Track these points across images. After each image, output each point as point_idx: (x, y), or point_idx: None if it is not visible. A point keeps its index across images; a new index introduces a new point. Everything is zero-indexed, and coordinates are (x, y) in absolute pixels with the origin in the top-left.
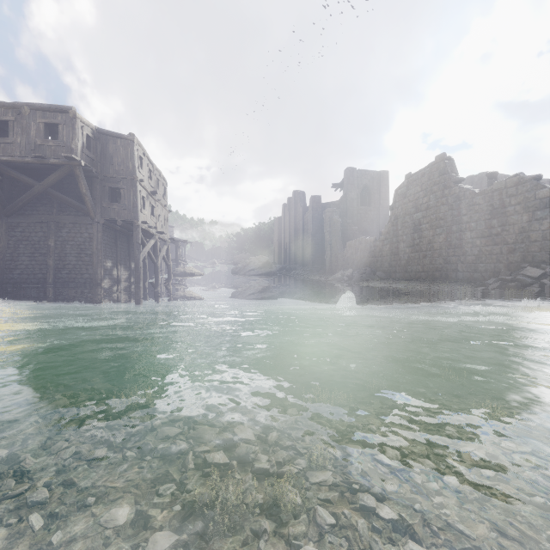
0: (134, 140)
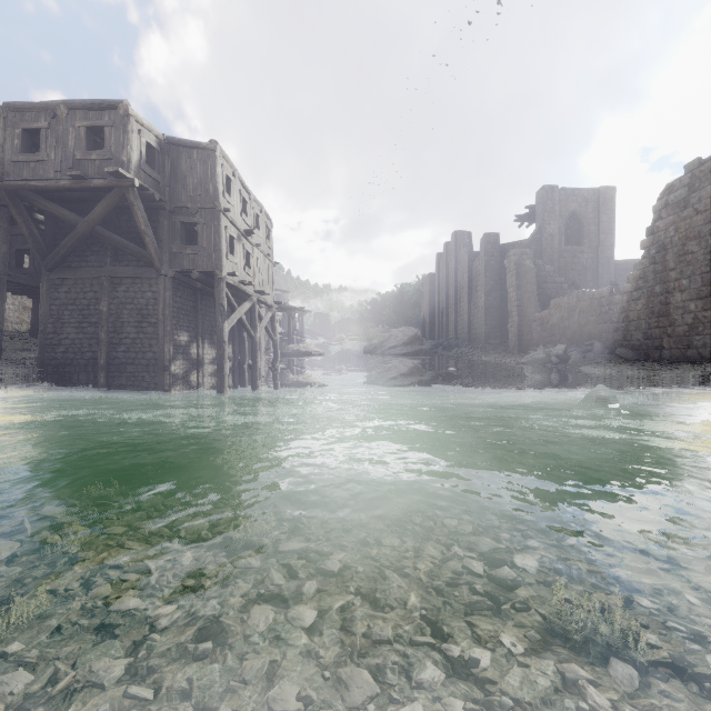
0: (216, 149)
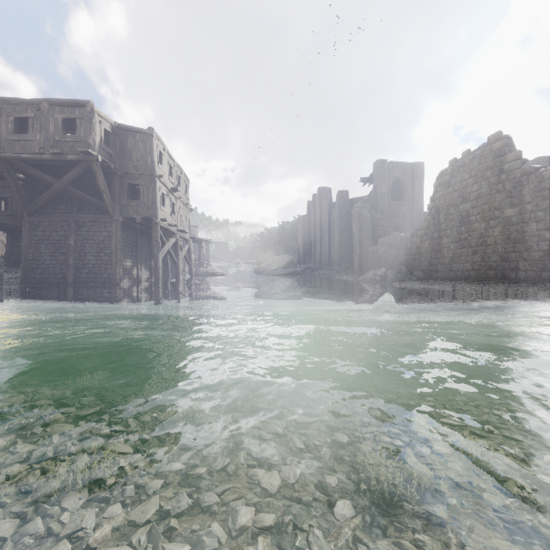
0: (153, 134)
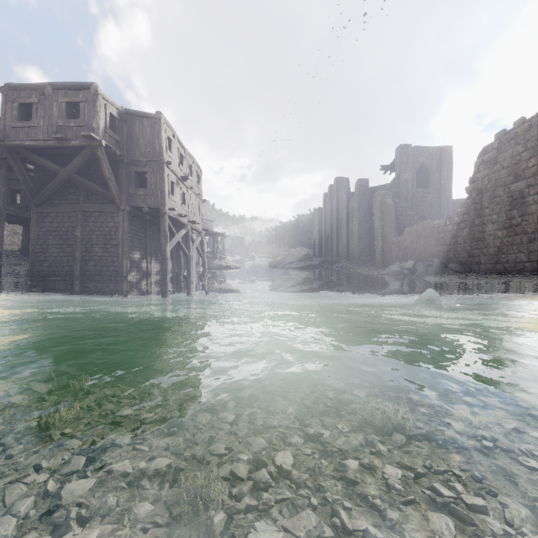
0: (161, 118)
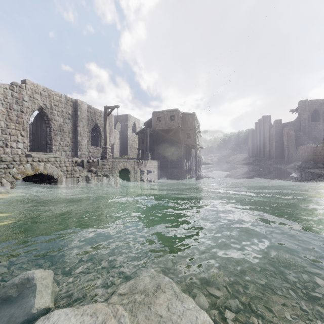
0: (195, 114)
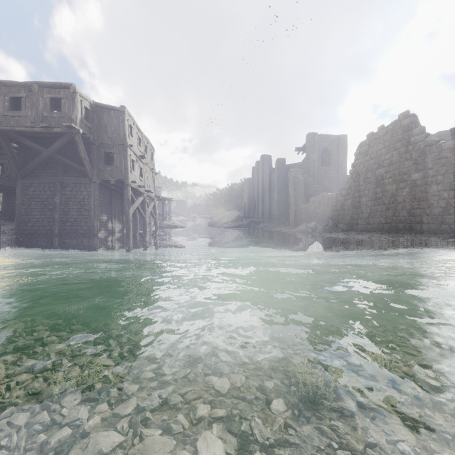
0: (125, 111)
